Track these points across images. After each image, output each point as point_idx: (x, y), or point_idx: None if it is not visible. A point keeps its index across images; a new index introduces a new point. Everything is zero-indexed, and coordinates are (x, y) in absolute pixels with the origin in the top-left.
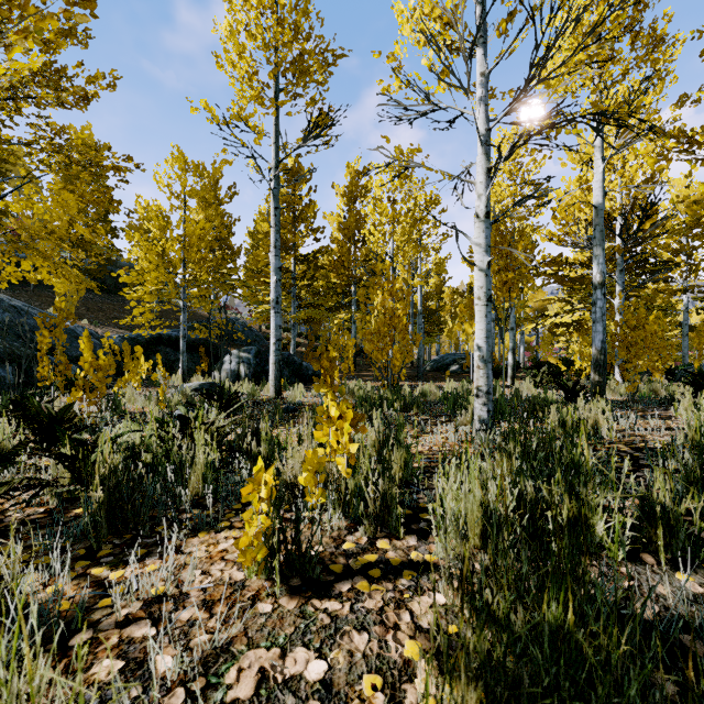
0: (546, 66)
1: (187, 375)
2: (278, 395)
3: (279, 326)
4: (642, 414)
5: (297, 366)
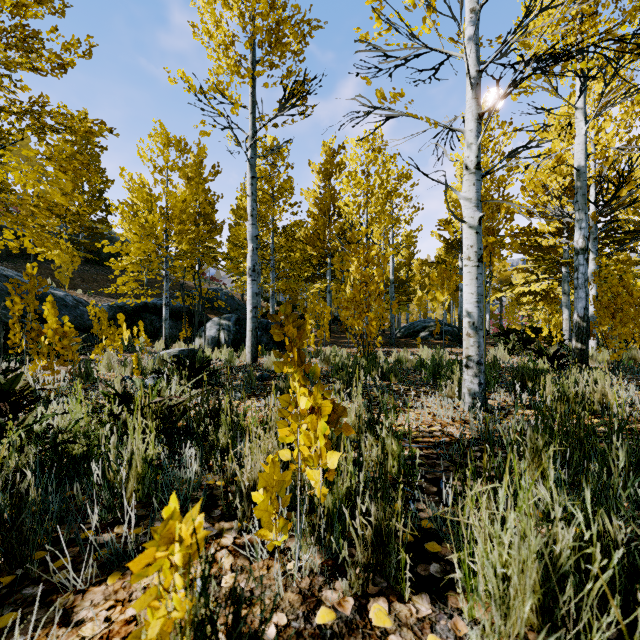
0: None
1: (171, 341)
2: (255, 361)
3: (256, 293)
4: (636, 384)
5: None
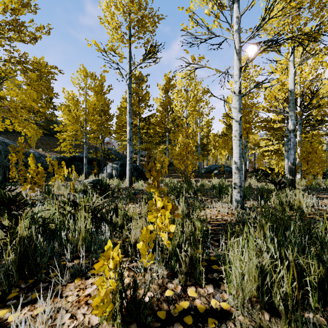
0: (271, 12)
1: (87, 175)
2: (131, 185)
3: (131, 151)
4: (317, 196)
5: (140, 171)
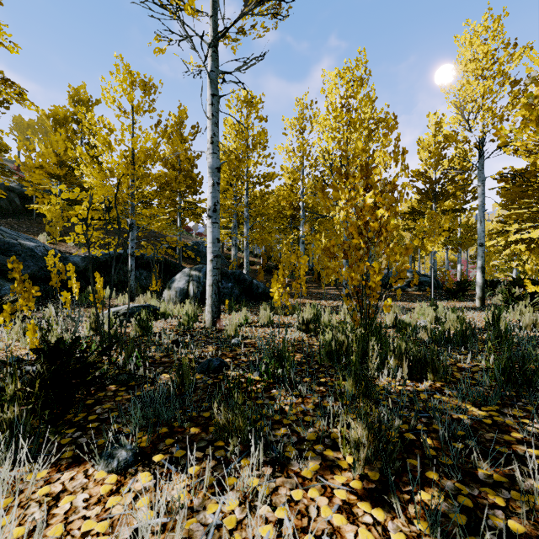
0: None
1: (143, 292)
2: (216, 323)
3: (218, 239)
4: None
5: (247, 284)
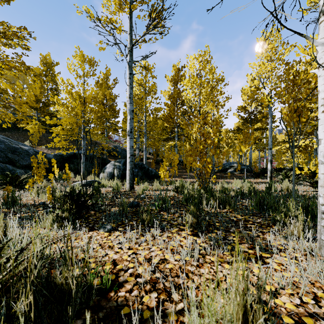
0: None
1: (88, 174)
2: (132, 189)
3: (132, 146)
4: None
5: (146, 170)
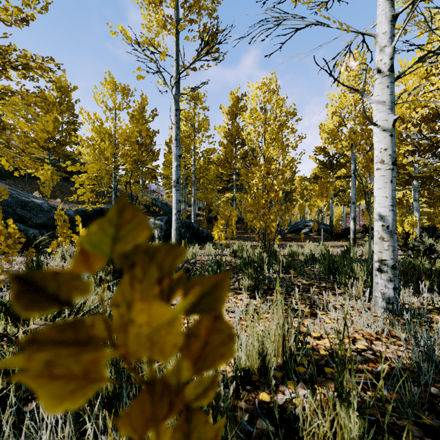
0: None
1: None
2: None
3: (179, 200)
4: None
5: (195, 230)
